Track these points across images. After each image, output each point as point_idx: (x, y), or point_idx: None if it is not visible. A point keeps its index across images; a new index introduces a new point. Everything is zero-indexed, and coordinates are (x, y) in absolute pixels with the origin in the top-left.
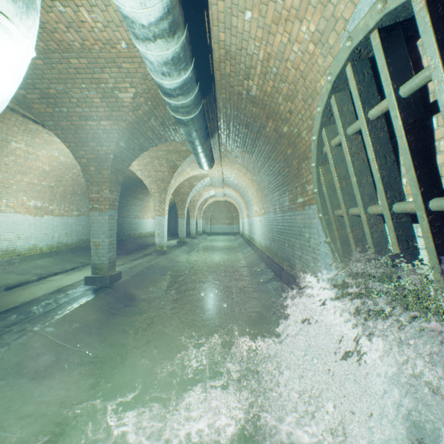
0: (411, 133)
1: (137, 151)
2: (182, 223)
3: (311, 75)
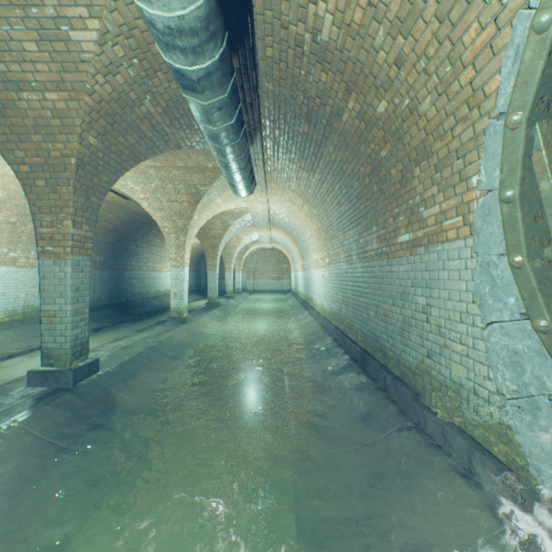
0: None
1: (127, 159)
2: (212, 277)
3: None
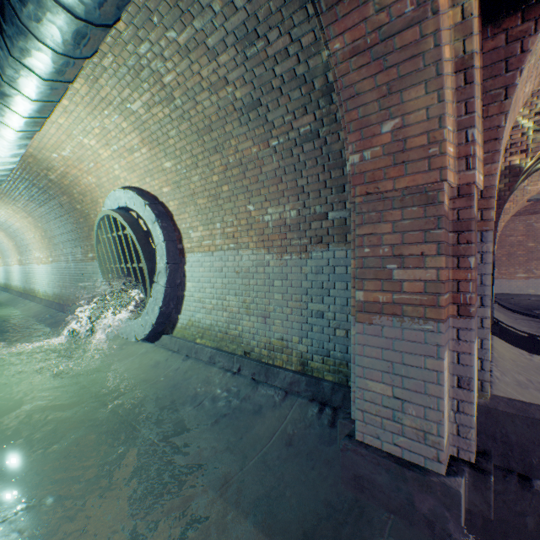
0: (122, 245)
1: None
2: None
3: (96, 194)
